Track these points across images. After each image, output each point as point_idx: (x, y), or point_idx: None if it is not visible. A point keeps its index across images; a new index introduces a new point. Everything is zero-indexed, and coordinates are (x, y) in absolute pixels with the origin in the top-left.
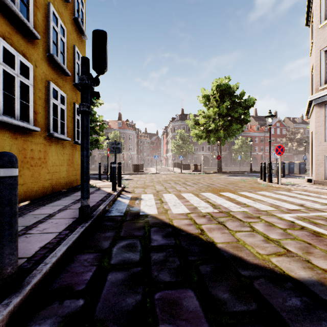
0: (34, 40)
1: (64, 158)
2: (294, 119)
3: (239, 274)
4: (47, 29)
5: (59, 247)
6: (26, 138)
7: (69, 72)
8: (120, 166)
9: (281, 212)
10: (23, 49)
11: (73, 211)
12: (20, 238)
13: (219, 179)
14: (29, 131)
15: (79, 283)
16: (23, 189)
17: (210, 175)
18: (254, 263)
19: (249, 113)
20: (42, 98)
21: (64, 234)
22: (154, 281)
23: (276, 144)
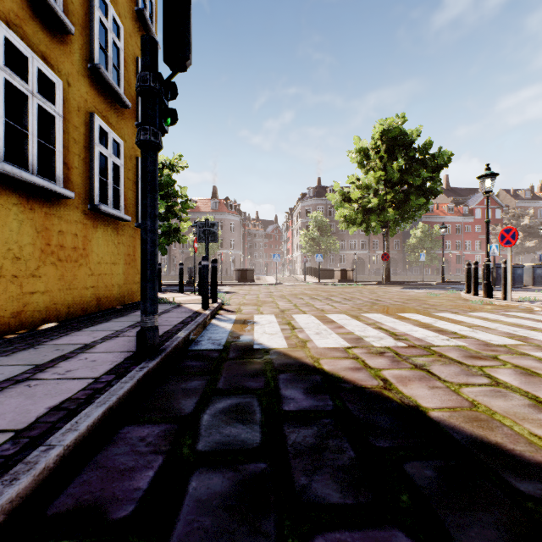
0: (65, 37)
1: (120, 251)
2: (517, 193)
3: (515, 490)
4: (89, 21)
5: (87, 408)
6: (50, 210)
7: (128, 101)
8: (215, 266)
9: (538, 348)
10: (44, 50)
11: (128, 340)
12: (15, 388)
13: (390, 293)
14: (55, 198)
15: (122, 498)
16: (44, 301)
17: (370, 287)
18: (538, 461)
19: (439, 179)
20: (80, 142)
21: (103, 382)
22: (301, 502)
23: (483, 236)
